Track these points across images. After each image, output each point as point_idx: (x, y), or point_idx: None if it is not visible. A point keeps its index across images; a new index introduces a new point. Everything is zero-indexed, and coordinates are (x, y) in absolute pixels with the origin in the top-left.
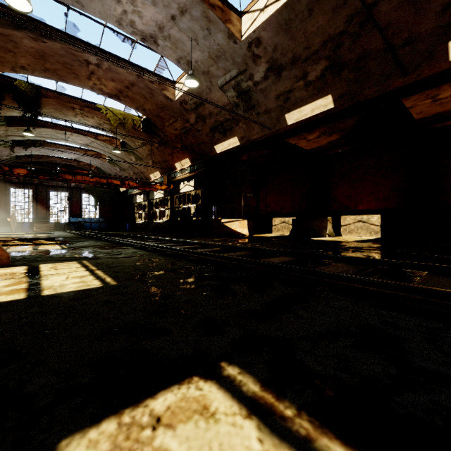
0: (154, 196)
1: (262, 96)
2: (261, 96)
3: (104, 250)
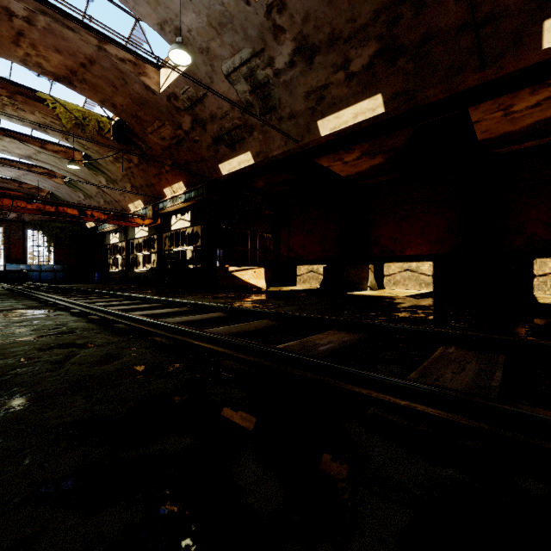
0: (135, 234)
1: (286, 92)
2: (284, 92)
3: (6, 320)
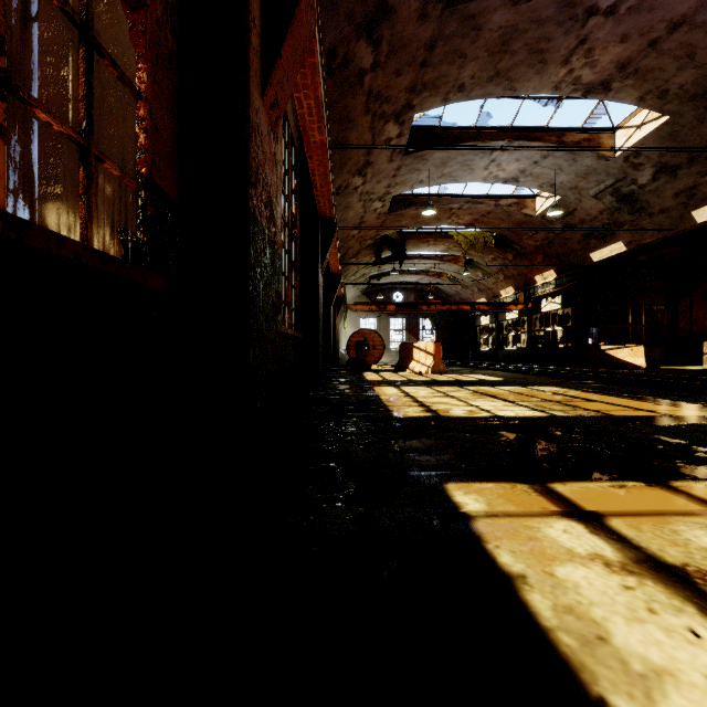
0: (505, 317)
1: (653, 196)
2: (651, 196)
3: (481, 371)
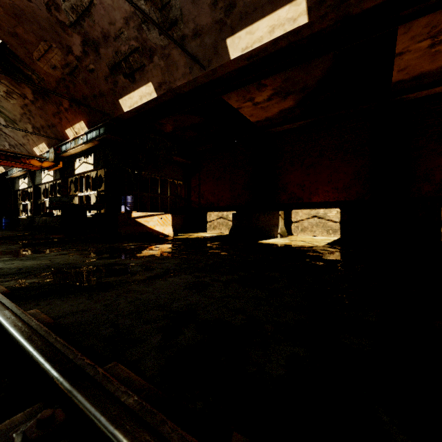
0: (42, 179)
1: None
2: None
3: None
